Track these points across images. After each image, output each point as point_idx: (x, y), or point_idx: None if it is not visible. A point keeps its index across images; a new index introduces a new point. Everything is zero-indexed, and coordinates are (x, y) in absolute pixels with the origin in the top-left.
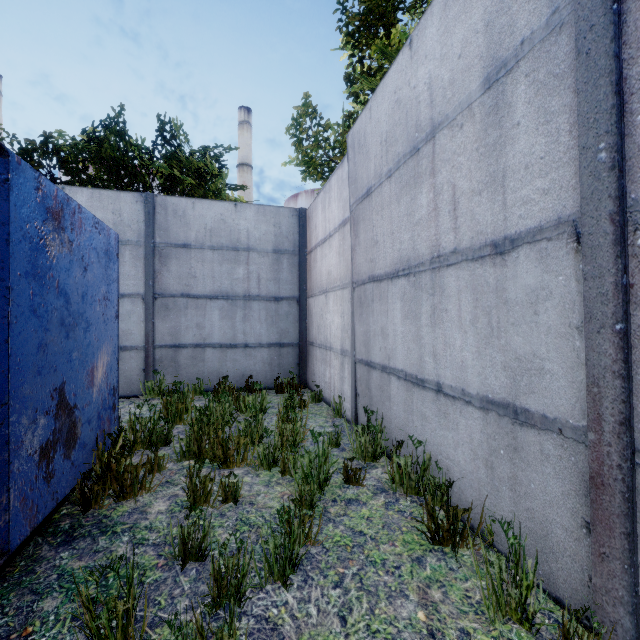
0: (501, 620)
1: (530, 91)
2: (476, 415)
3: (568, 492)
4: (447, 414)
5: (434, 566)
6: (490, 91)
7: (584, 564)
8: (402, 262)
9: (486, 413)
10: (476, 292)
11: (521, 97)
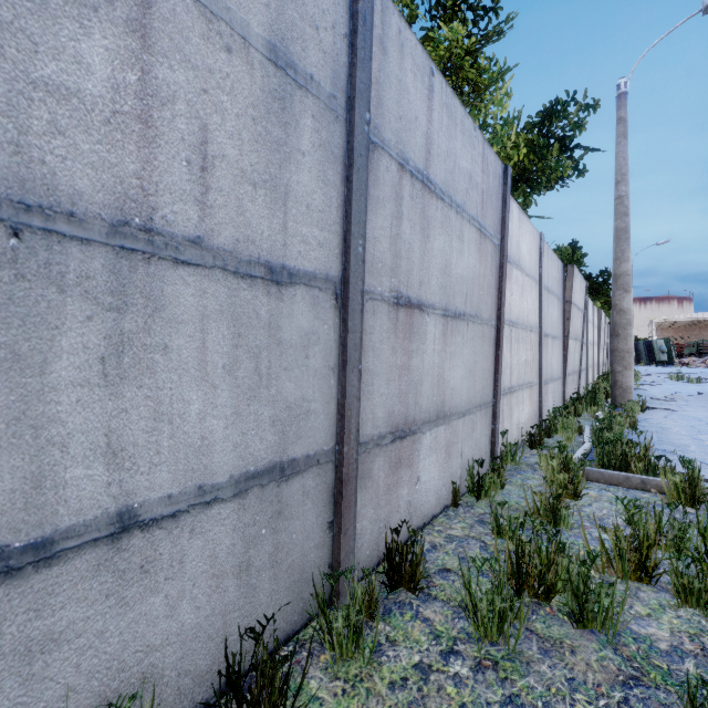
0: (355, 661)
1: (316, 137)
2: (227, 512)
3: (321, 511)
4: (154, 561)
5: None
6: (278, 72)
7: (327, 559)
8: None
9: (245, 496)
10: (240, 324)
11: (309, 131)
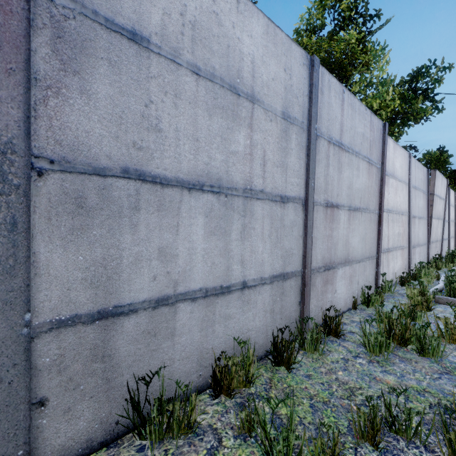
0: (315, 354)
1: (296, 141)
2: (268, 288)
3: (296, 296)
4: (250, 300)
5: (305, 371)
6: (285, 121)
7: (298, 317)
8: (211, 178)
9: (273, 284)
10: (273, 219)
11: (294, 140)
